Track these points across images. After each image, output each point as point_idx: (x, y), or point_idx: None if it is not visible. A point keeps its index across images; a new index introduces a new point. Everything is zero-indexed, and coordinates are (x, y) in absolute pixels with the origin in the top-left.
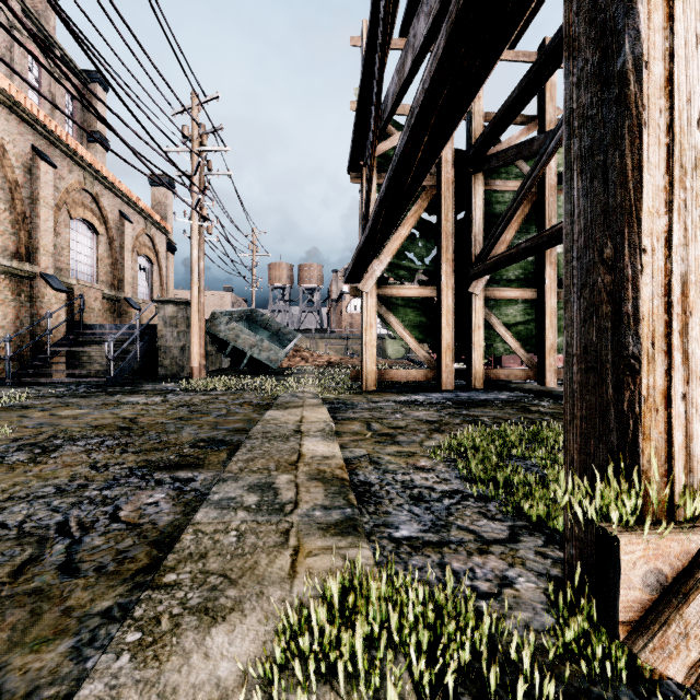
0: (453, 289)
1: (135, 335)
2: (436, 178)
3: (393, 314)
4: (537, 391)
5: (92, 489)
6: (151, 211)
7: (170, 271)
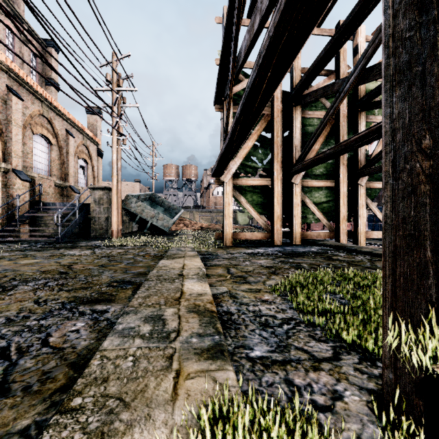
0: (281, 180)
1: (75, 209)
2: (271, 109)
3: (243, 196)
4: (335, 246)
5: (32, 319)
6: (87, 130)
7: (99, 169)
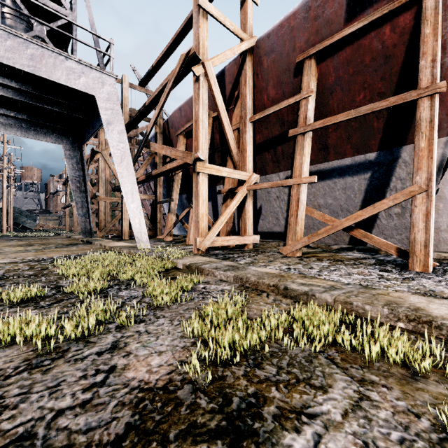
0: None
1: None
2: None
3: None
4: None
5: None
6: None
7: None
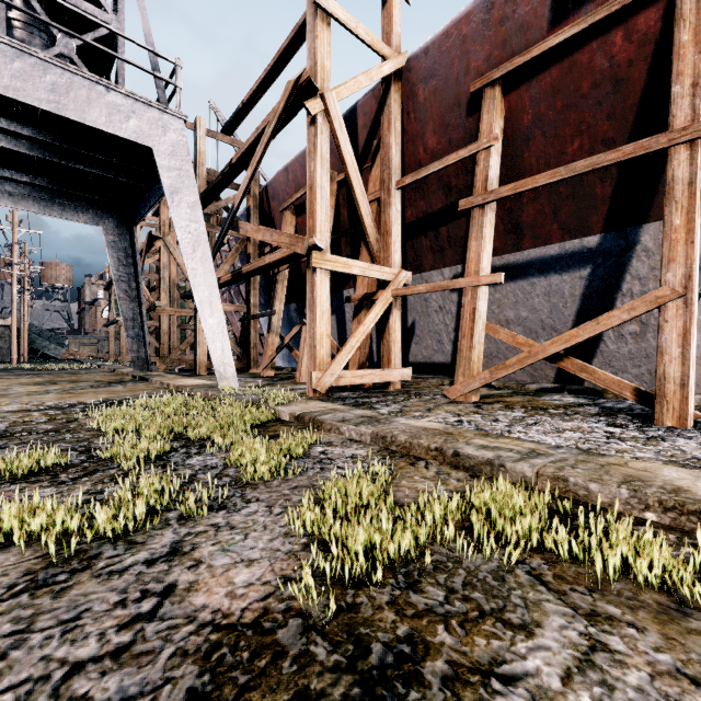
0: None
1: None
2: None
3: None
4: None
5: None
6: None
7: None
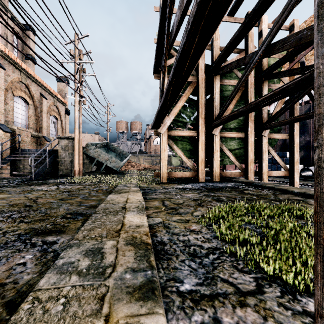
0: (204, 132)
1: (45, 154)
2: (196, 78)
3: (175, 144)
4: (246, 182)
5: None
6: (57, 94)
7: (66, 124)
